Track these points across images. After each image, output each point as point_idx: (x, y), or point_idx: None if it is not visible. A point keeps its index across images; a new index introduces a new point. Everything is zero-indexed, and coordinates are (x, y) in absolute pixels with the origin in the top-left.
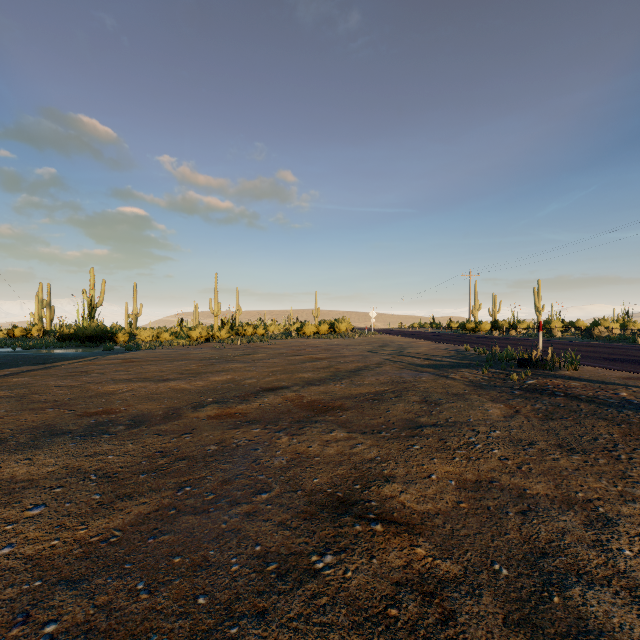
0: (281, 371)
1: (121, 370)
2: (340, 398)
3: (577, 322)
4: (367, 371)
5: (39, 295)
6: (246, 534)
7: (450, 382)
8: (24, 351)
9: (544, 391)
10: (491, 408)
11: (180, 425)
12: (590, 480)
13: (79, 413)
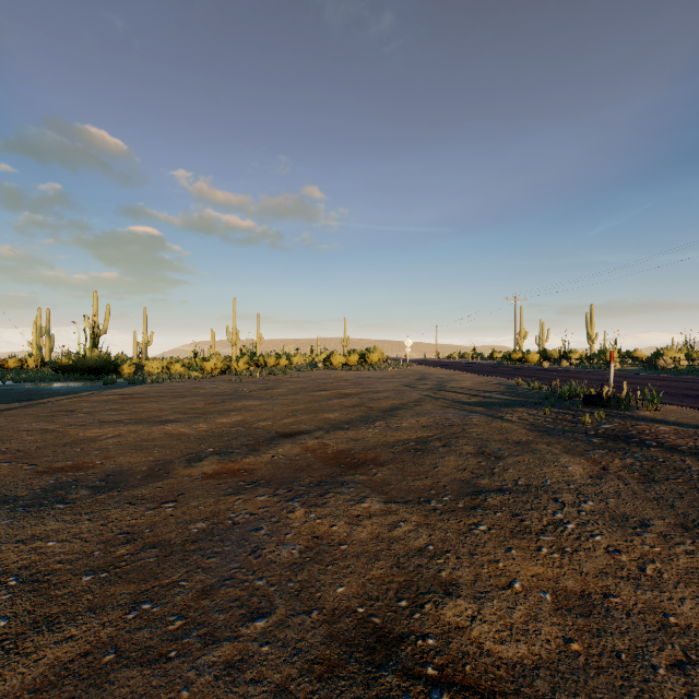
0: (303, 410)
1: (114, 409)
2: (373, 447)
3: (635, 352)
4: (405, 410)
5: (37, 322)
6: None
7: (507, 425)
8: (14, 385)
9: (629, 439)
10: (570, 464)
11: (164, 488)
12: None
13: (40, 469)
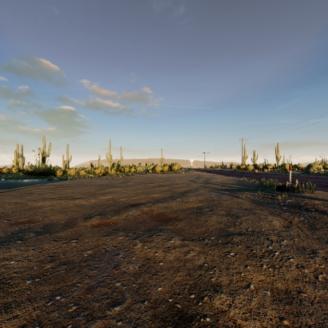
0: (141, 193)
1: (51, 192)
2: (176, 211)
3: (298, 165)
4: (190, 193)
5: (17, 151)
6: None
7: (240, 200)
8: (5, 180)
9: (300, 207)
10: (273, 220)
11: (72, 232)
12: None
13: (12, 222)
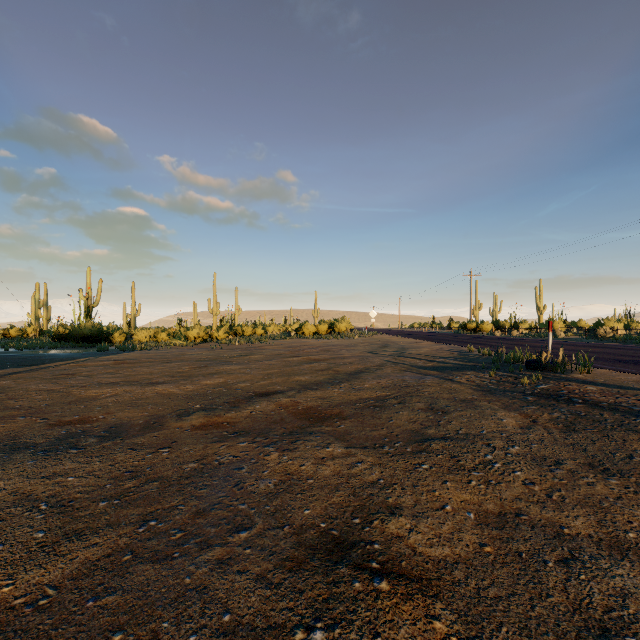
0: (277, 374)
1: (110, 372)
2: (338, 404)
3: (579, 322)
4: (367, 374)
5: (36, 295)
6: (214, 594)
7: (456, 386)
8: (17, 352)
9: (559, 397)
10: (505, 417)
11: (159, 437)
12: (639, 514)
13: (52, 422)
